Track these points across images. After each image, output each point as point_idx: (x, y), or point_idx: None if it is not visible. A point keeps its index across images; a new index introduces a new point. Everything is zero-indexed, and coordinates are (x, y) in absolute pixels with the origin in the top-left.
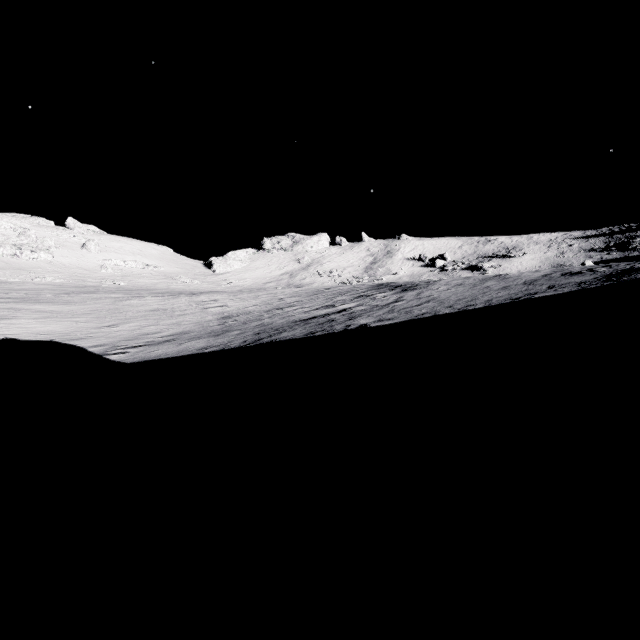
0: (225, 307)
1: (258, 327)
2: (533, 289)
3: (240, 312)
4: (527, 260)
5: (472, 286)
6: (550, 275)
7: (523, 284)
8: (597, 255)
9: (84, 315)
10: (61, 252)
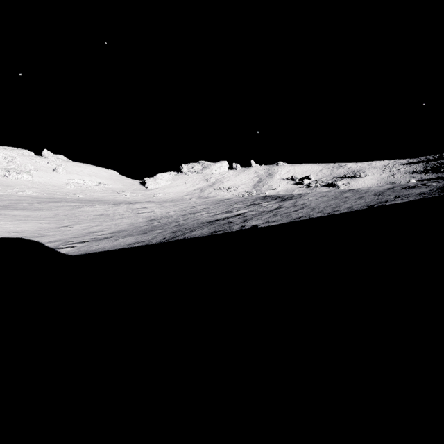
0: (152, 212)
1: (175, 227)
2: (383, 198)
3: (163, 216)
4: (368, 179)
5: (334, 197)
6: (393, 188)
7: (374, 195)
8: (418, 176)
9: (48, 218)
10: (38, 174)
